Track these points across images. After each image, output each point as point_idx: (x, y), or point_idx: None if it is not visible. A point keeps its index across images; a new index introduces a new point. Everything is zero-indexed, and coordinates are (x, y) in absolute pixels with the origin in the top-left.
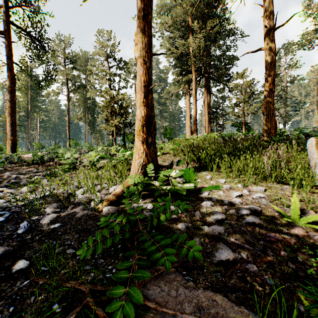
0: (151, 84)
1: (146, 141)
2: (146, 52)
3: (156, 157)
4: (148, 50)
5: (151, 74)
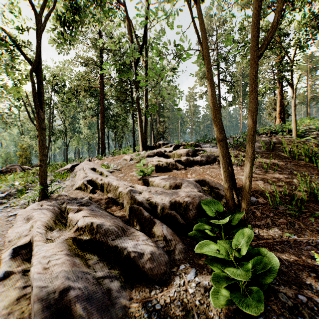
0: (282, 100)
1: (280, 118)
2: (280, 91)
3: (284, 122)
4: (281, 90)
5: (282, 97)
